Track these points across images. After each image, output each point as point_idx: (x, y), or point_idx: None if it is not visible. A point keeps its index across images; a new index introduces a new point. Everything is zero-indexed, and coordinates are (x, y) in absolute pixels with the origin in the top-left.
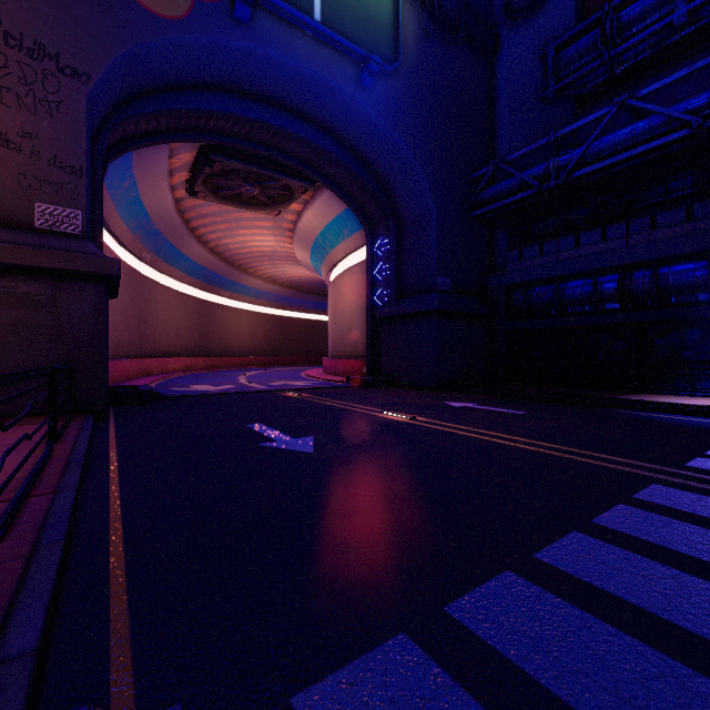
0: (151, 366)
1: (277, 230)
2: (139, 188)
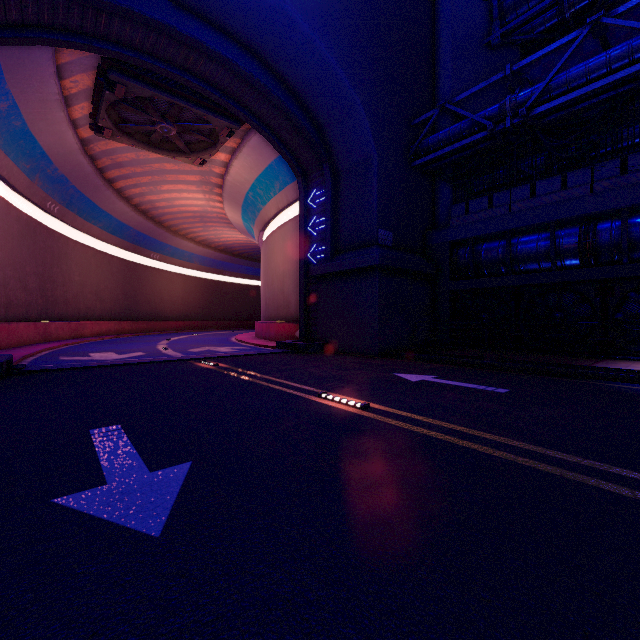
0: (59, 330)
1: (206, 186)
2: (24, 115)
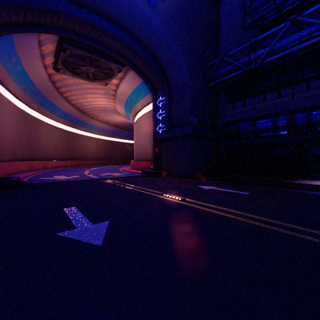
0: (37, 165)
1: (107, 95)
2: (23, 63)
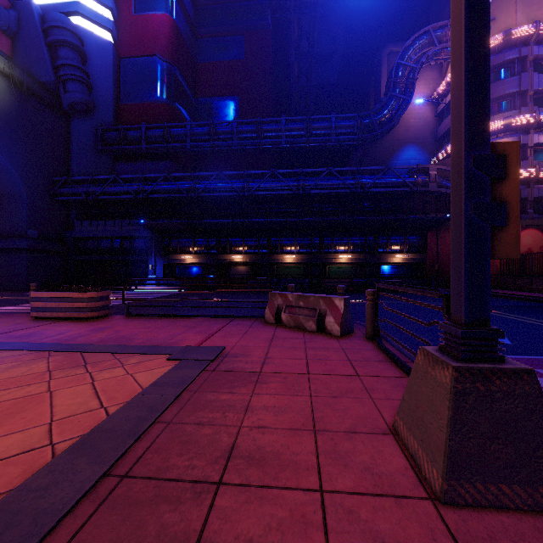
0: None
1: None
2: None
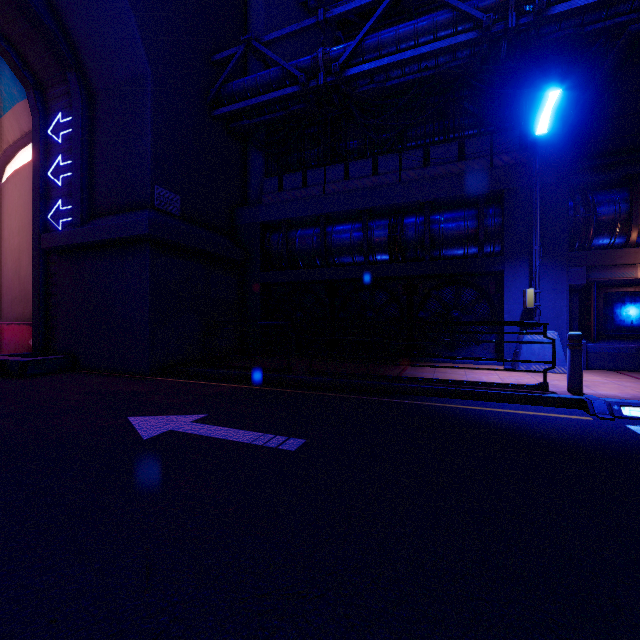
0: None
1: None
2: None
